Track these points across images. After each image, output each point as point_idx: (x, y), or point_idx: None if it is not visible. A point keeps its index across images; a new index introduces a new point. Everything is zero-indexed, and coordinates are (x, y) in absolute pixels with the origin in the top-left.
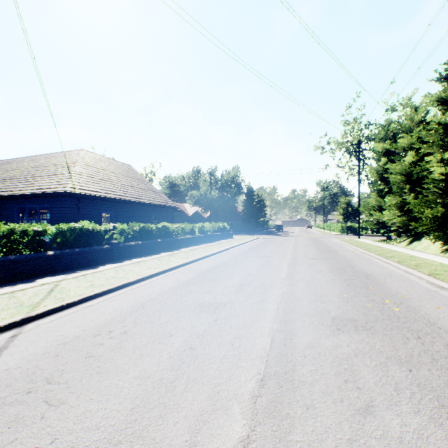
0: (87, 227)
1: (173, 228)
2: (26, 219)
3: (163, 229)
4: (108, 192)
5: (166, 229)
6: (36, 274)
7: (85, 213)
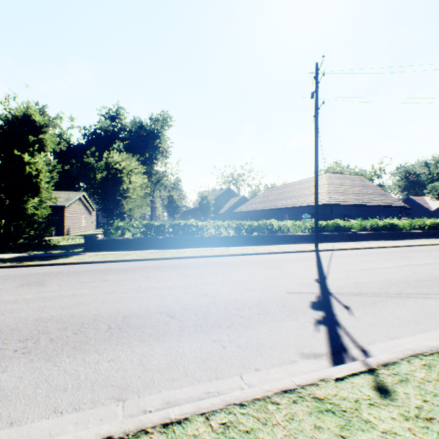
0: (338, 222)
1: (398, 224)
2: (304, 218)
3: (387, 225)
4: (346, 201)
5: (391, 224)
6: (321, 241)
7: (334, 215)
